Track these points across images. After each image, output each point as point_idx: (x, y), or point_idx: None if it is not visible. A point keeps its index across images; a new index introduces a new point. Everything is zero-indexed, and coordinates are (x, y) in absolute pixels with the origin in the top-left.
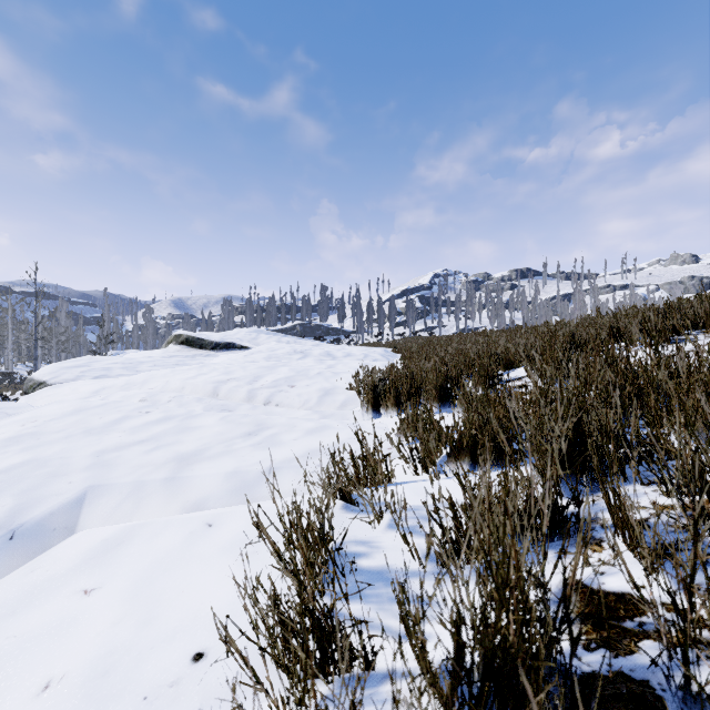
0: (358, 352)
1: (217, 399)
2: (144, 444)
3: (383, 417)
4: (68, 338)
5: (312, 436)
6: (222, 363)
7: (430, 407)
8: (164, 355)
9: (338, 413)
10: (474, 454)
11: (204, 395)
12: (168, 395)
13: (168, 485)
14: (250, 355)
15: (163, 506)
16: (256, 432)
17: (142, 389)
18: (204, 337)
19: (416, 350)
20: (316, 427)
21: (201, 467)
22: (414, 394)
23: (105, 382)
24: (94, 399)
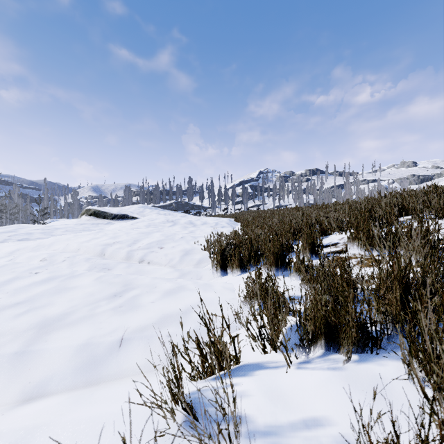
0: (211, 221)
1: (103, 259)
2: (18, 306)
3: (229, 275)
4: (18, 211)
5: (168, 298)
6: (114, 229)
7: (275, 279)
8: (76, 223)
9: (194, 271)
10: (325, 335)
11: (94, 255)
12: (63, 256)
13: (15, 361)
14: (135, 223)
15: (1, 389)
16: (121, 293)
17: (48, 250)
18: (106, 211)
19: (251, 220)
20: (173, 288)
21: (56, 337)
22: (258, 264)
23: (24, 244)
24: (6, 259)
